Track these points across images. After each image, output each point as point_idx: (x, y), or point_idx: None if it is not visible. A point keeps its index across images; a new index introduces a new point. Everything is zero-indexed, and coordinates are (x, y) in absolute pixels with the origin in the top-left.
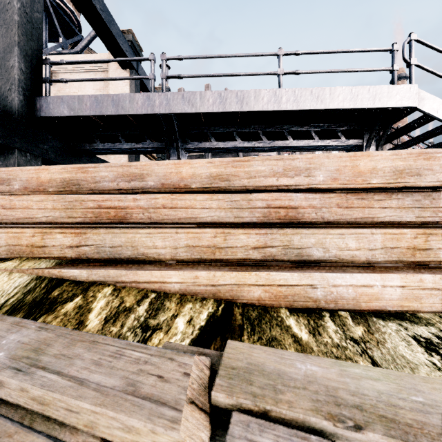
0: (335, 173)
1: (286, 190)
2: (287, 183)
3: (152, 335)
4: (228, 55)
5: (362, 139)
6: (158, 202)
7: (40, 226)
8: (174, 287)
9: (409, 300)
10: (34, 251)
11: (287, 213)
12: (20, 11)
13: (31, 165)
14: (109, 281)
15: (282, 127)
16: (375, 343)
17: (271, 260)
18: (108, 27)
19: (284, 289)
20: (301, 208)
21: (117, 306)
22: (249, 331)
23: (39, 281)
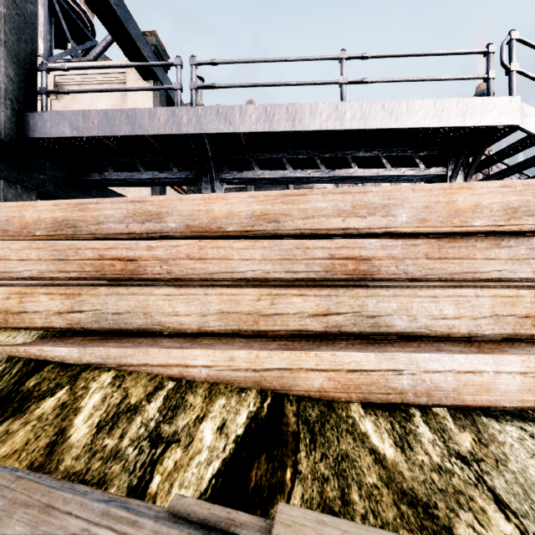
0: (424, 211)
1: (355, 235)
2: (357, 225)
3: (164, 452)
4: (276, 59)
5: (446, 167)
6: (181, 251)
7: (20, 284)
8: (200, 373)
9: (534, 392)
10: (9, 318)
11: (357, 266)
12: (7, 1)
13: (22, 200)
14: (109, 363)
15: (344, 152)
16: (493, 463)
17: (336, 332)
18: (124, 26)
19: (355, 376)
20: (376, 259)
21: (118, 403)
22: (308, 443)
23: (10, 364)
